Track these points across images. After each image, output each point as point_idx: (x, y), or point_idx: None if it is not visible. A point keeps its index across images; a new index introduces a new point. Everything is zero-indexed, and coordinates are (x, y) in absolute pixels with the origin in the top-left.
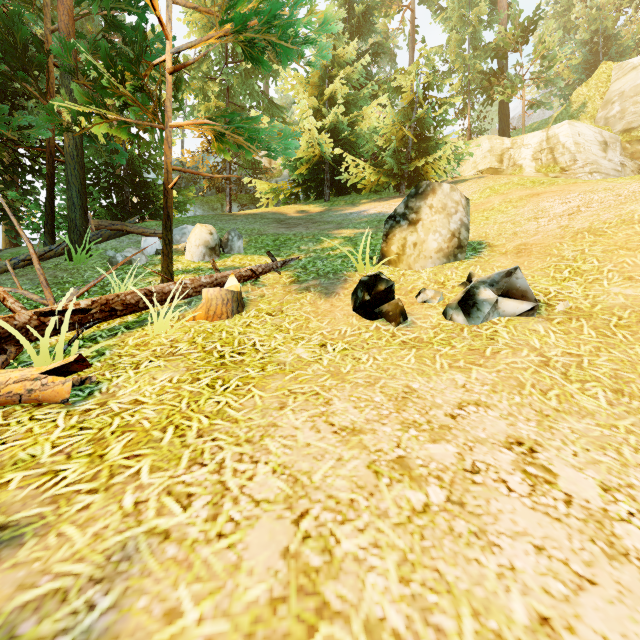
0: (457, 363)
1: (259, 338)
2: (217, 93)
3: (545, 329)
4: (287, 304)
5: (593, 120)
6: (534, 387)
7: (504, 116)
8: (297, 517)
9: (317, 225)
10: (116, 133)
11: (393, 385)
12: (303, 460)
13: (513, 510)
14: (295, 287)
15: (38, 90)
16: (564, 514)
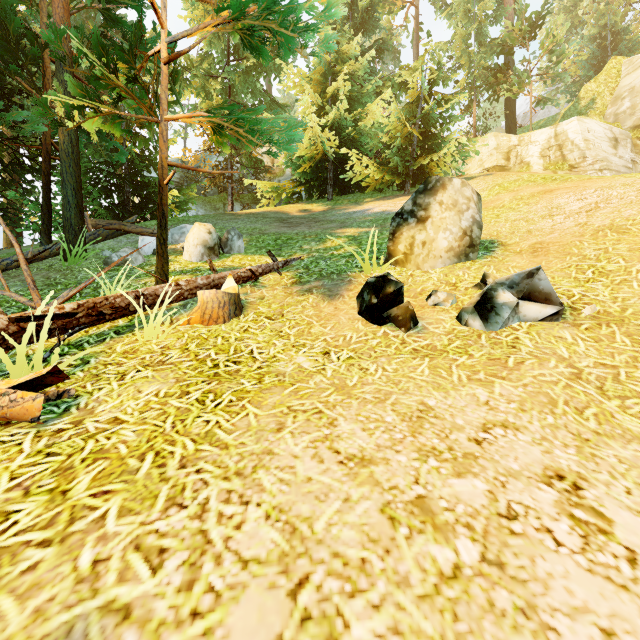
0: (477, 375)
1: (257, 345)
2: (219, 91)
3: (572, 336)
4: (288, 307)
5: (602, 116)
6: (568, 404)
7: (510, 113)
8: (294, 586)
9: (320, 224)
10: (109, 127)
11: (406, 402)
12: (303, 501)
13: (566, 573)
14: (297, 289)
15: (34, 86)
16: (630, 579)
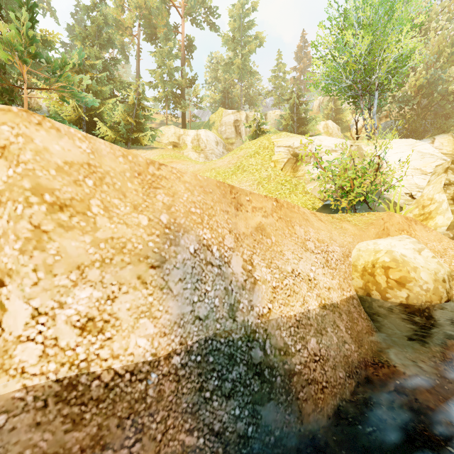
0: None
1: None
2: None
3: None
4: None
5: (217, 130)
6: None
7: (184, 117)
8: None
9: None
10: None
11: None
12: None
13: None
14: None
15: None
16: None
